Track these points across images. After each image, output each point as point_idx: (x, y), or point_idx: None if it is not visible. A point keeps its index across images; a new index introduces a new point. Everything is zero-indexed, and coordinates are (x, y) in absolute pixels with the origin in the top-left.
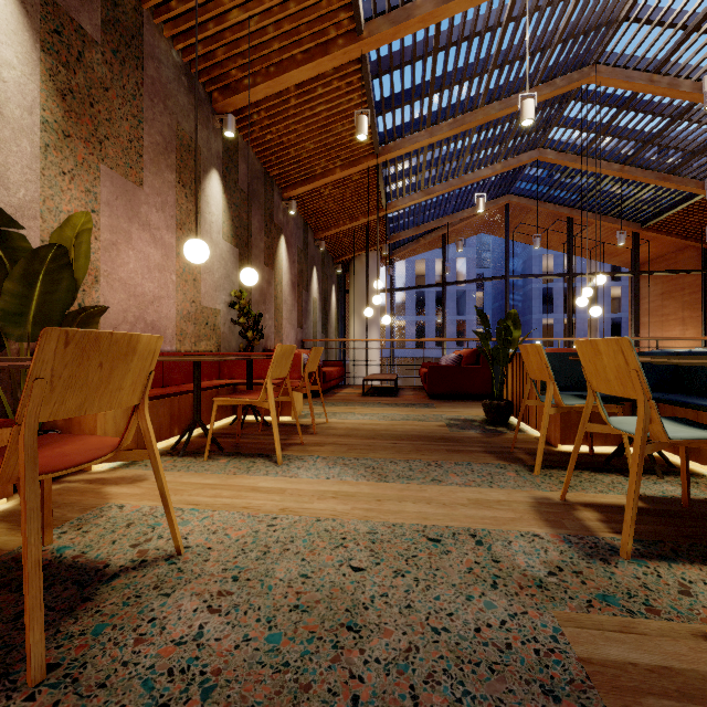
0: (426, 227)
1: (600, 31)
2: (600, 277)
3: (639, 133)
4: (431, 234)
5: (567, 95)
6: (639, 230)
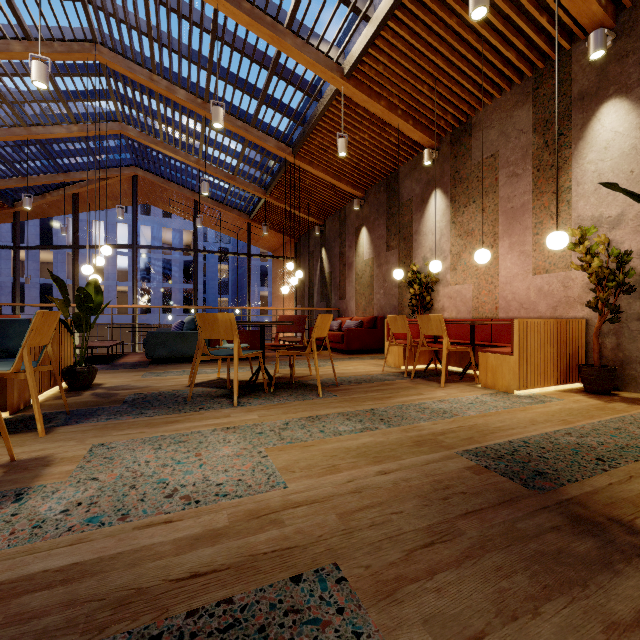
0: (35, 180)
1: (62, 3)
2: (103, 248)
3: (187, 130)
4: (58, 191)
5: (96, 69)
6: (249, 220)
